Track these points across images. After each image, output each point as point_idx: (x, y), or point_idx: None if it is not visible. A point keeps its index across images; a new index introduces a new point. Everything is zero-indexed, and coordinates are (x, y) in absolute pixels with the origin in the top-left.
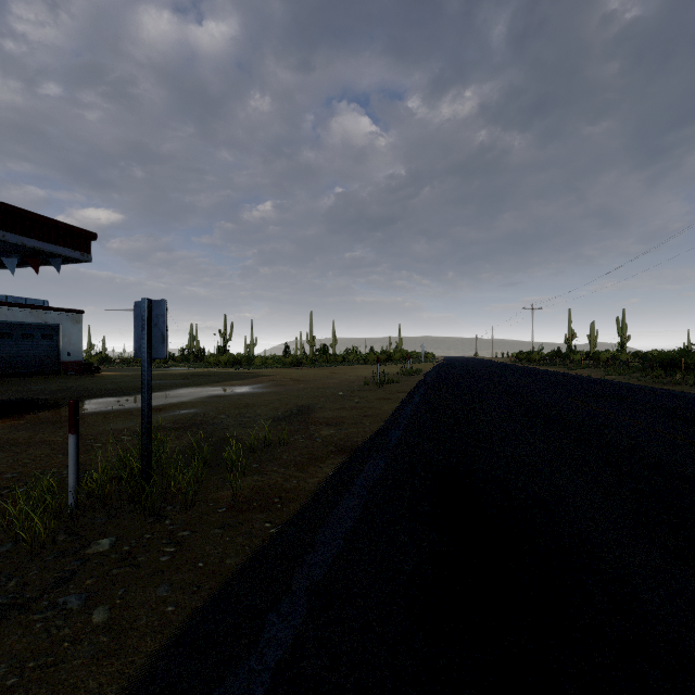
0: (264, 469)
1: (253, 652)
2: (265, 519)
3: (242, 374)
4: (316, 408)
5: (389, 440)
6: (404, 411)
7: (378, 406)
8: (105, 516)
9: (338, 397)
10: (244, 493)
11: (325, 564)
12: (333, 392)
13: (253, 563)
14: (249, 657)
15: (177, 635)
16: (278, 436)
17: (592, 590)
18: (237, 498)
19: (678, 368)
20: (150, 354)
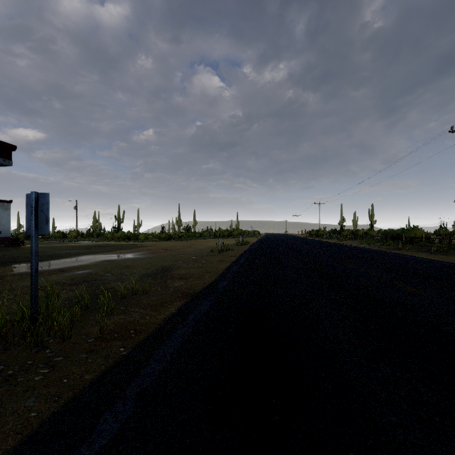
0: (128, 310)
1: (85, 442)
2: (121, 345)
3: (129, 245)
4: (175, 268)
5: (218, 288)
6: (232, 268)
7: (216, 266)
8: (1, 349)
9: (191, 260)
10: (110, 328)
11: (154, 374)
12: (189, 257)
13: (102, 377)
14: (81, 446)
15: (31, 435)
16: (142, 287)
17: (324, 380)
18: (104, 332)
19: (401, 240)
20: (37, 231)
